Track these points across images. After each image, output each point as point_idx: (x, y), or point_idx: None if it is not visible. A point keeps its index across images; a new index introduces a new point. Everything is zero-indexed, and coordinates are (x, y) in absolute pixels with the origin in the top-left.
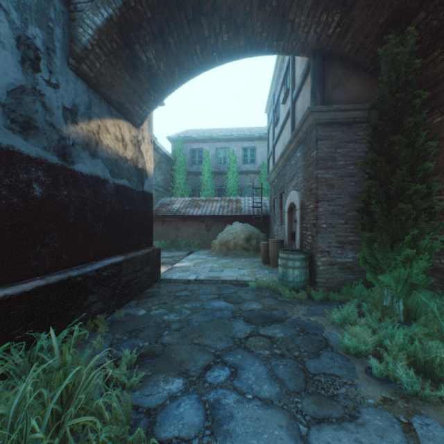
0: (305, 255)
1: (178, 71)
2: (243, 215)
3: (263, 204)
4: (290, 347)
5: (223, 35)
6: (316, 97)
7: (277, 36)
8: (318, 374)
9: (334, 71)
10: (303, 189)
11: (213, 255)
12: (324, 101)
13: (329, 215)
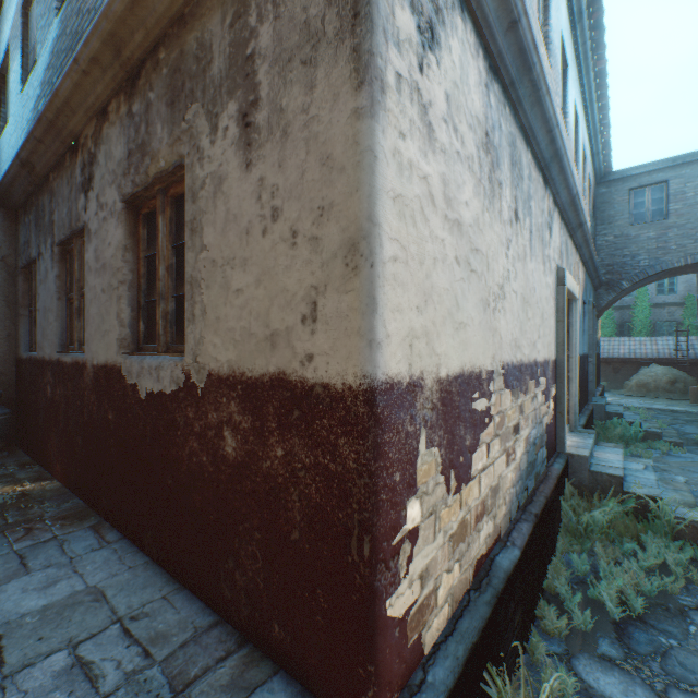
0: None
1: (630, 291)
2: (661, 358)
3: (690, 346)
4: None
5: (664, 276)
6: None
7: None
8: None
9: None
10: None
11: (630, 396)
12: None
13: None
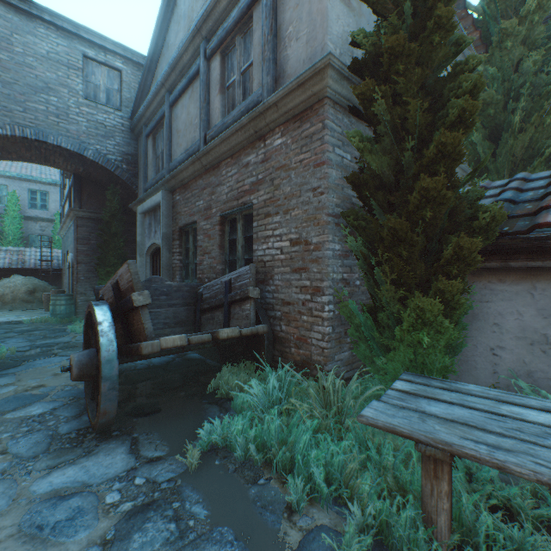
0: (71, 297)
1: None
2: (27, 268)
3: (57, 257)
4: (42, 334)
5: None
6: (76, 201)
7: (45, 161)
8: (51, 336)
9: (90, 188)
10: (74, 253)
11: None
12: (83, 204)
13: (87, 272)
